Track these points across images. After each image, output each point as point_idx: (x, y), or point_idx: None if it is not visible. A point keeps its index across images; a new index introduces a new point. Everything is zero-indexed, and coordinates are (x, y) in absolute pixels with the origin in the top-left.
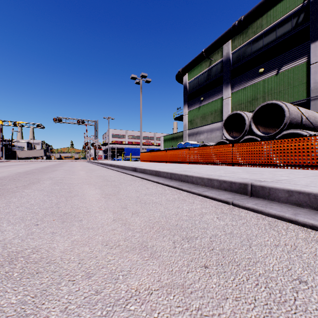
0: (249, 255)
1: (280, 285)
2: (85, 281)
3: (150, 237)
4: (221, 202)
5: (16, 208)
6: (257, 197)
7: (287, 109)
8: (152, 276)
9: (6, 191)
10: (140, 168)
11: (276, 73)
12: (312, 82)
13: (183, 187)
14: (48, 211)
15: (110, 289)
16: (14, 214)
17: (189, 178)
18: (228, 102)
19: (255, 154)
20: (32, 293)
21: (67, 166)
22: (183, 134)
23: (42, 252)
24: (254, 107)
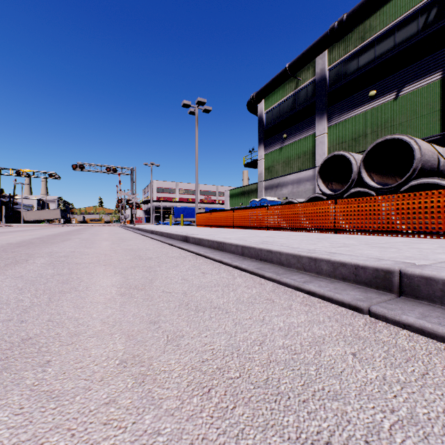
0: None
1: None
2: None
3: (201, 439)
4: (343, 307)
5: None
6: (415, 298)
7: (418, 146)
8: None
9: None
10: (194, 237)
11: (394, 97)
12: None
13: (266, 273)
14: None
15: None
16: None
17: (275, 255)
18: (324, 140)
19: (372, 216)
20: None
21: (89, 233)
22: (258, 187)
23: None
24: (362, 146)
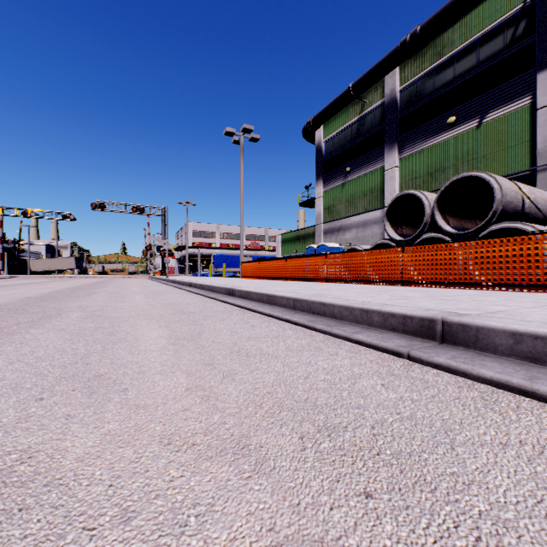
0: (452, 466)
1: (528, 541)
2: (116, 530)
3: (256, 426)
4: (387, 353)
5: (8, 365)
6: (454, 344)
7: (499, 186)
8: (258, 518)
9: None
10: (240, 290)
11: (476, 125)
12: (541, 140)
13: (317, 325)
14: (67, 371)
15: None
16: (1, 377)
17: (327, 307)
18: (394, 175)
19: (443, 266)
20: None
21: (114, 286)
22: (316, 231)
23: (40, 460)
24: (439, 183)
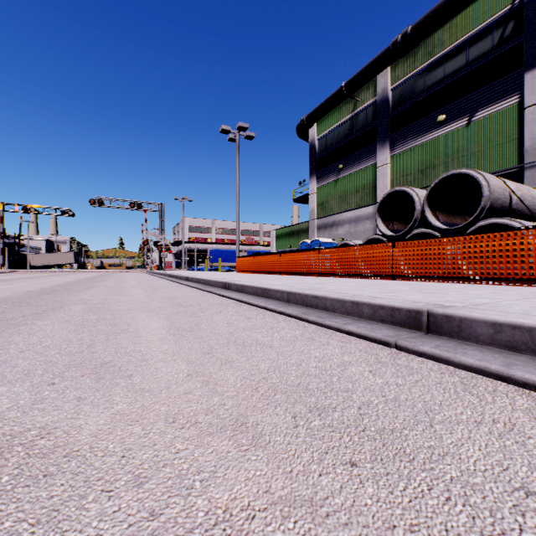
0: (430, 440)
1: (492, 500)
2: (131, 492)
3: (252, 406)
4: (376, 343)
5: (19, 354)
6: (439, 334)
7: (487, 183)
8: (255, 482)
9: (4, 323)
10: (236, 284)
11: (466, 123)
12: (528, 138)
13: (310, 317)
14: (75, 359)
15: (177, 508)
16: (14, 364)
17: (320, 300)
18: (386, 172)
19: (432, 260)
20: (31, 516)
21: (113, 280)
22: (309, 227)
23: (58, 436)
24: (429, 180)
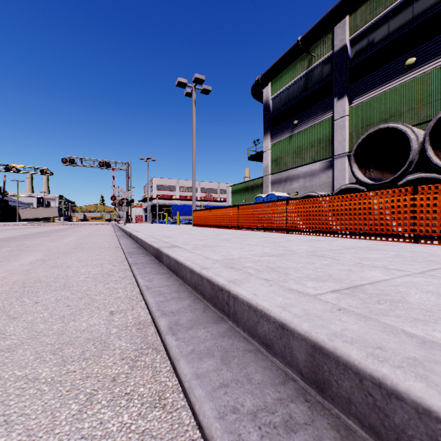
0: None
1: None
2: None
3: None
4: None
5: None
6: None
7: None
8: None
9: None
10: (168, 256)
11: None
12: None
13: None
14: None
15: None
16: None
17: None
18: (344, 124)
19: None
20: None
21: (58, 235)
22: (263, 182)
23: None
24: None
